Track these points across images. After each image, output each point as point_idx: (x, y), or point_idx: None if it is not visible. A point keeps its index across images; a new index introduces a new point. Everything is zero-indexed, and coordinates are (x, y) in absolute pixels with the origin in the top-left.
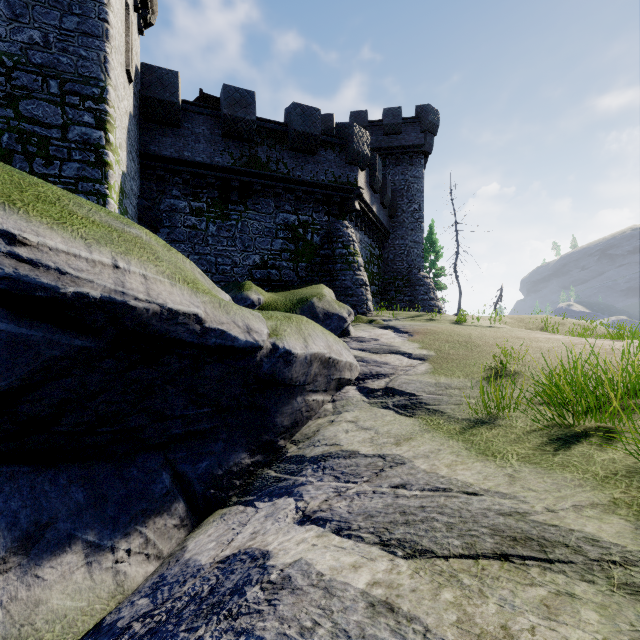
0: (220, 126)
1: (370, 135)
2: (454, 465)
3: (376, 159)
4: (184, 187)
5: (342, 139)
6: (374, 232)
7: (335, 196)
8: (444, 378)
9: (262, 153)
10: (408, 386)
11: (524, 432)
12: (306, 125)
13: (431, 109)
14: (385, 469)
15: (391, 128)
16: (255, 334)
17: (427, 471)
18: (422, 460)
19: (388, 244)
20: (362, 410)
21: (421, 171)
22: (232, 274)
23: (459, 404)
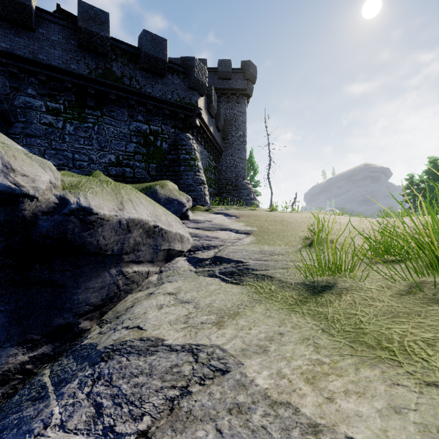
0: (76, 38)
1: (209, 78)
2: (321, 376)
3: (212, 91)
4: (40, 87)
5: (186, 69)
6: (211, 148)
7: (180, 113)
8: (267, 246)
9: (117, 68)
10: (235, 254)
11: (389, 297)
12: (155, 50)
13: (251, 64)
14: (191, 387)
15: (224, 74)
16: (20, 177)
17: (272, 398)
18: (257, 360)
19: (222, 159)
20: (186, 280)
21: (245, 108)
22: (89, 169)
23: (287, 268)
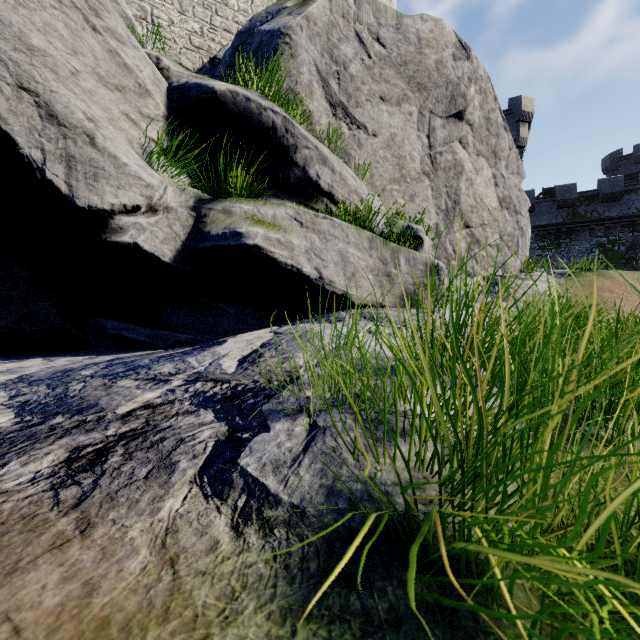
0: (555, 204)
1: None
2: None
3: None
4: (535, 238)
5: None
6: None
7: (637, 220)
8: None
9: (581, 210)
10: None
11: None
12: (612, 188)
13: None
14: None
15: None
16: None
17: None
18: None
19: None
20: None
21: None
22: None
23: None
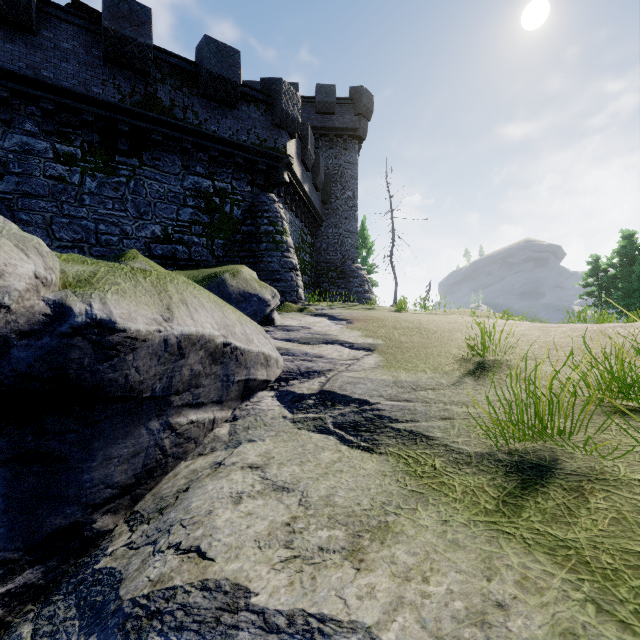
0: (101, 46)
1: (302, 112)
2: None
3: (308, 130)
4: (44, 121)
5: (268, 96)
6: (306, 216)
7: (260, 162)
8: (405, 373)
9: (163, 94)
10: (355, 388)
11: None
12: (222, 67)
13: (365, 92)
14: None
15: (324, 106)
16: None
17: None
18: None
19: (321, 232)
20: (279, 437)
21: (355, 157)
22: (121, 247)
23: (449, 418)
